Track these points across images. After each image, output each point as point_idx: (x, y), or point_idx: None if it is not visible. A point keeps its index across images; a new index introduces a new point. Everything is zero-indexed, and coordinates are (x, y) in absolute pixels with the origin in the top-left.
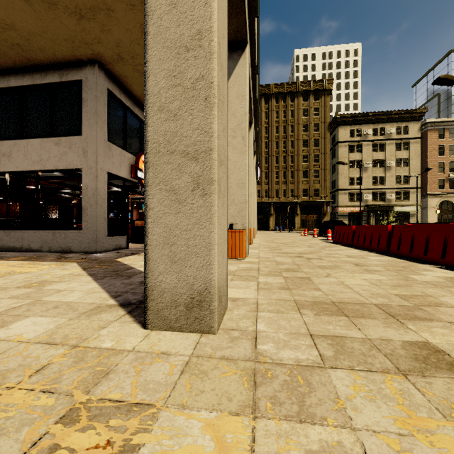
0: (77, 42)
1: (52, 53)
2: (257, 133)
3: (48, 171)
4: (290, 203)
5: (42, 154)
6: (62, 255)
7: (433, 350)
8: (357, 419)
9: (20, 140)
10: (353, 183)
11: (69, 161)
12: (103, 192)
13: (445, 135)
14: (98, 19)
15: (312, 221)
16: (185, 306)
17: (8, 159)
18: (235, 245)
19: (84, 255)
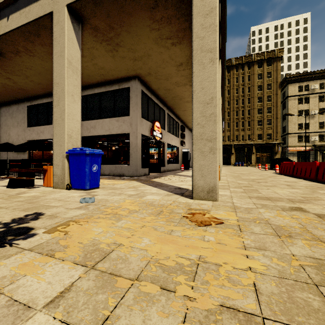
0: (130, 70)
1: (117, 76)
2: (223, 100)
3: (112, 134)
4: (247, 145)
5: (110, 126)
6: (121, 177)
7: (300, 208)
8: (264, 214)
9: (100, 120)
10: (301, 128)
11: (123, 129)
12: (139, 145)
13: None
14: (143, 60)
15: (265, 158)
16: (207, 192)
17: (94, 129)
18: None
19: (131, 177)
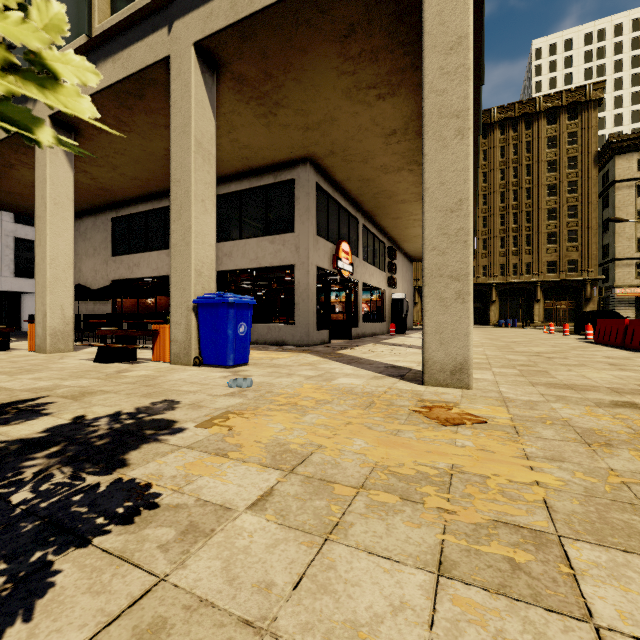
0: (296, 148)
1: (272, 159)
2: (475, 196)
3: (263, 268)
4: (525, 285)
5: (258, 252)
6: (280, 347)
7: (633, 403)
8: (561, 411)
9: (239, 241)
10: None
11: (283, 258)
12: (313, 286)
13: None
14: (322, 128)
15: (564, 311)
16: (450, 372)
17: (229, 259)
18: None
19: (299, 347)
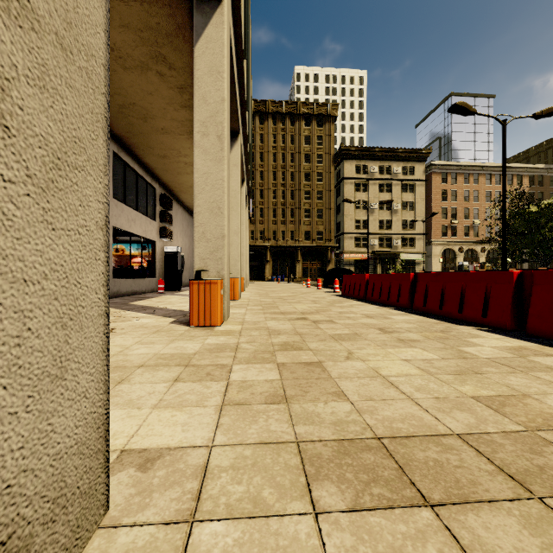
0: None
1: None
2: (248, 151)
3: None
4: (290, 248)
5: None
6: None
7: None
8: None
9: None
10: (359, 226)
11: None
12: None
13: (447, 179)
14: None
15: (315, 270)
16: None
17: None
18: (205, 305)
19: None
